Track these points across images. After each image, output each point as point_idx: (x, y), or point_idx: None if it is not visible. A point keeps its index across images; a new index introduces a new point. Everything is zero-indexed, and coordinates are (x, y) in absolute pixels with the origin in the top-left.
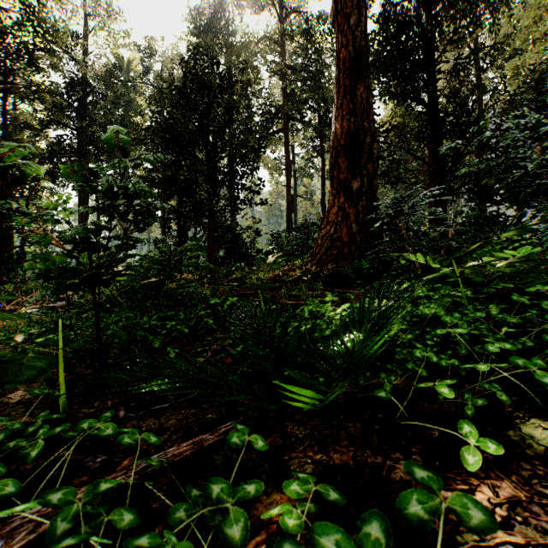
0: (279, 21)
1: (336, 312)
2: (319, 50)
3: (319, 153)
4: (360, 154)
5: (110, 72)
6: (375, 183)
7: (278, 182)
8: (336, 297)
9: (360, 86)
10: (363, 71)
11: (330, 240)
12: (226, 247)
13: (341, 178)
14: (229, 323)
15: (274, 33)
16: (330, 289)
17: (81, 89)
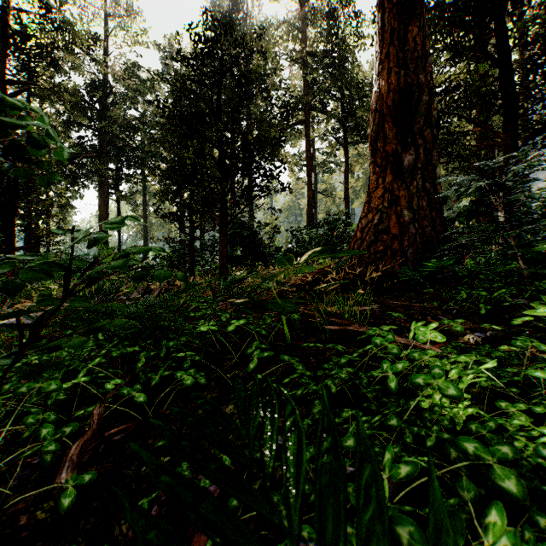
0: (299, 7)
1: (464, 381)
2: (343, 33)
3: (342, 145)
4: (414, 117)
5: (128, 71)
6: (434, 156)
7: (298, 179)
8: (437, 333)
9: (414, 28)
10: (418, 7)
11: (374, 232)
12: (242, 245)
13: (388, 150)
14: (229, 366)
15: (294, 20)
16: (379, 300)
17: (102, 90)
